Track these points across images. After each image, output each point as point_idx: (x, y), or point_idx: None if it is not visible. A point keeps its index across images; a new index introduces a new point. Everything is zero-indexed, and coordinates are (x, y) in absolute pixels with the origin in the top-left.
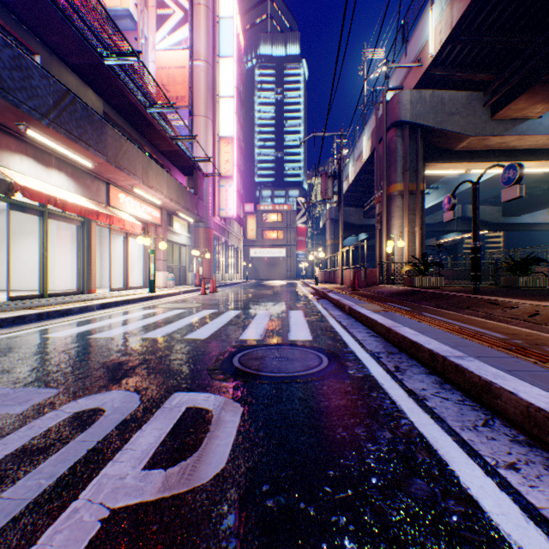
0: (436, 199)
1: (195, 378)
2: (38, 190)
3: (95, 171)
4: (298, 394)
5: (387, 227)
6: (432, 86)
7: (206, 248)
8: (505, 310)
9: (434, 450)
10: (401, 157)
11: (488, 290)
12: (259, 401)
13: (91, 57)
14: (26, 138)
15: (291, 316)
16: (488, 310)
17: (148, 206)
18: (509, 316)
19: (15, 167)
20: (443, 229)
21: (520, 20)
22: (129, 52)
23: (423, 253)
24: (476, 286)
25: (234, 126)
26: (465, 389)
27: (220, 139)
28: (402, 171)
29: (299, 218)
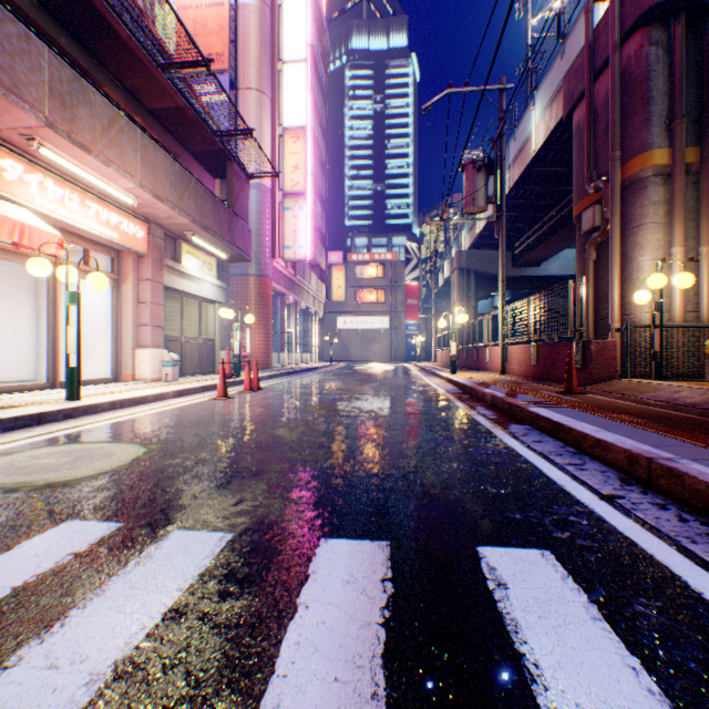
0: None
1: None
2: None
3: None
4: None
5: (619, 253)
6: None
7: (259, 310)
8: None
9: None
10: (664, 89)
11: None
12: None
13: None
14: None
15: None
16: None
17: (109, 209)
18: None
19: None
20: None
21: None
22: None
23: None
24: None
25: (307, 110)
26: None
27: (283, 131)
28: (667, 121)
29: (409, 272)
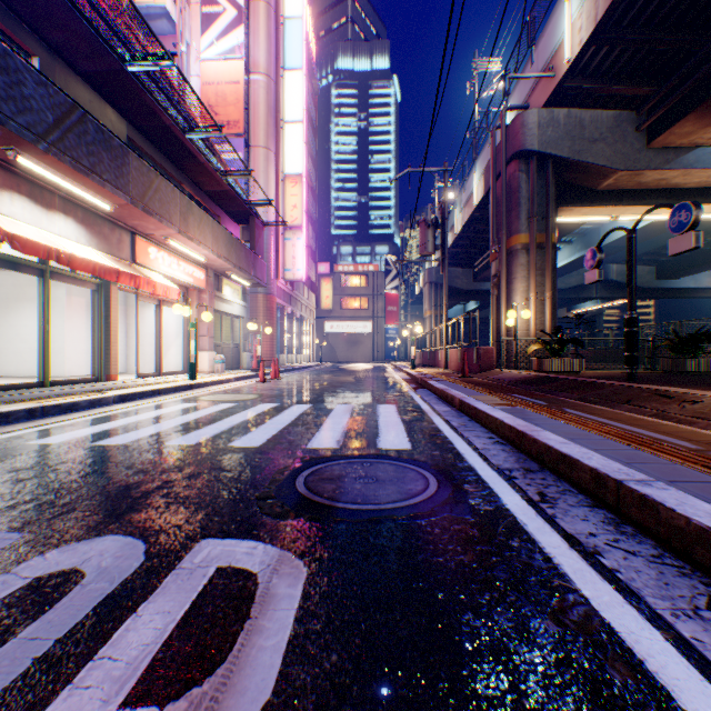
0: (569, 256)
1: (236, 513)
2: (32, 239)
3: (115, 215)
4: (396, 542)
5: (507, 293)
6: (568, 103)
7: (266, 320)
8: (684, 405)
9: (639, 663)
10: (526, 199)
11: (646, 376)
12: (334, 555)
13: (108, 62)
14: (17, 169)
15: (380, 412)
16: (659, 406)
17: (189, 264)
18: (693, 415)
19: (3, 209)
20: (578, 296)
21: (689, 11)
22: (160, 54)
23: (556, 327)
24: (632, 372)
25: (304, 160)
26: (659, 536)
27: (285, 177)
28: (528, 218)
29: (389, 282)
